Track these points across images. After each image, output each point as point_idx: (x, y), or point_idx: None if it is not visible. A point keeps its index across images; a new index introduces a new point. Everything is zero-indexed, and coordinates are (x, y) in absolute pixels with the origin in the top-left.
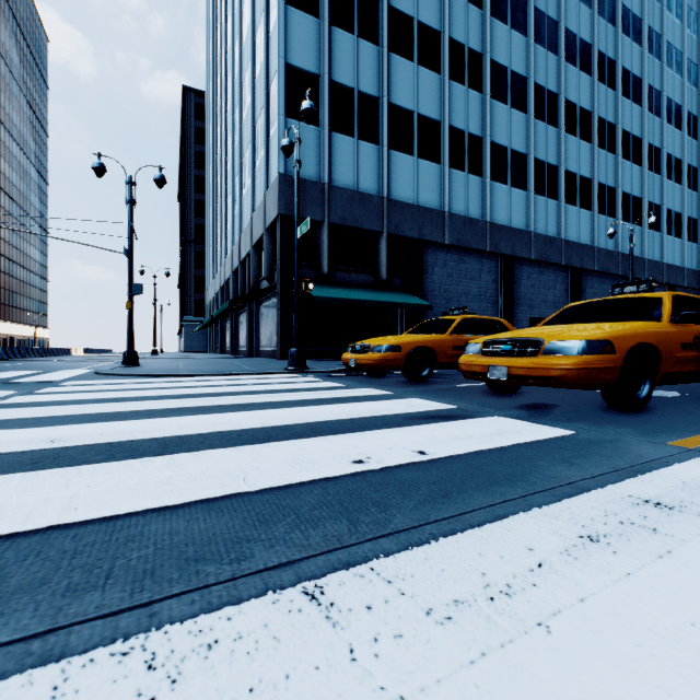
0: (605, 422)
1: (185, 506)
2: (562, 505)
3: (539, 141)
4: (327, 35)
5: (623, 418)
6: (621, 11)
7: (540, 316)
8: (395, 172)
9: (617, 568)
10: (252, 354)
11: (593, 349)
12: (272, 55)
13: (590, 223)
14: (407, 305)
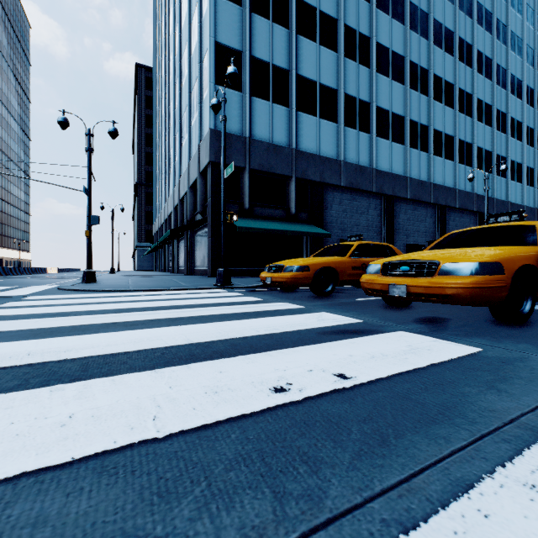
0: (501, 337)
1: (73, 465)
2: (528, 462)
3: (414, 106)
4: (248, 20)
5: (515, 332)
6: (476, 6)
7: (414, 243)
8: (302, 129)
9: None
10: (189, 273)
11: (486, 270)
12: (205, 35)
13: (452, 171)
14: (311, 234)
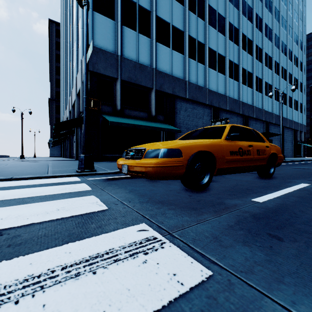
0: None
1: None
2: None
3: (230, 51)
4: None
5: None
6: None
7: None
8: (159, 55)
9: None
10: (77, 158)
11: None
12: None
13: (251, 94)
14: (167, 129)
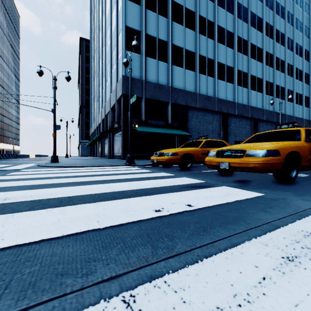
0: (277, 189)
1: (63, 237)
2: (267, 237)
3: (239, 62)
4: (144, 13)
5: (285, 187)
6: (275, 4)
7: (240, 140)
8: (175, 75)
9: (310, 280)
10: (110, 157)
11: (270, 154)
12: (119, 22)
13: (261, 98)
14: (180, 135)
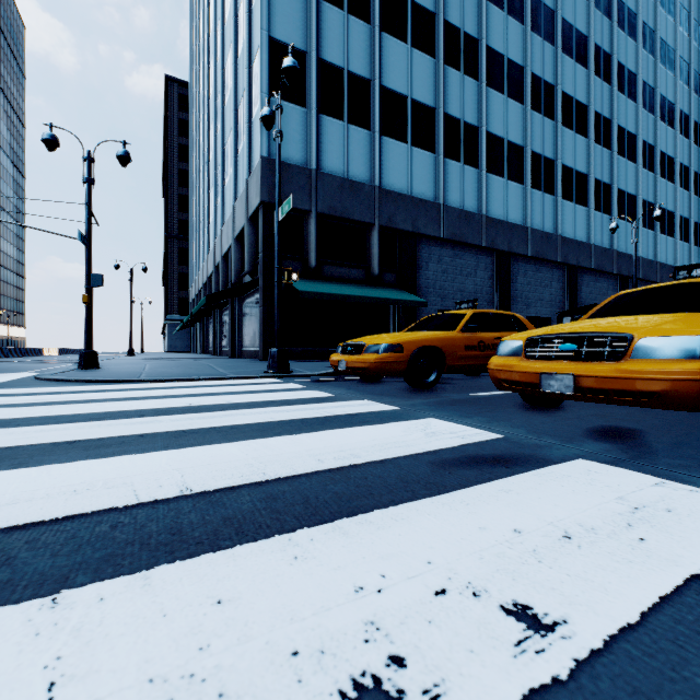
0: None
1: None
2: None
3: (536, 133)
4: (315, 9)
5: None
6: (616, 4)
7: (537, 315)
8: (387, 160)
9: None
10: (234, 355)
11: None
12: (255, 29)
13: (586, 220)
14: (401, 302)
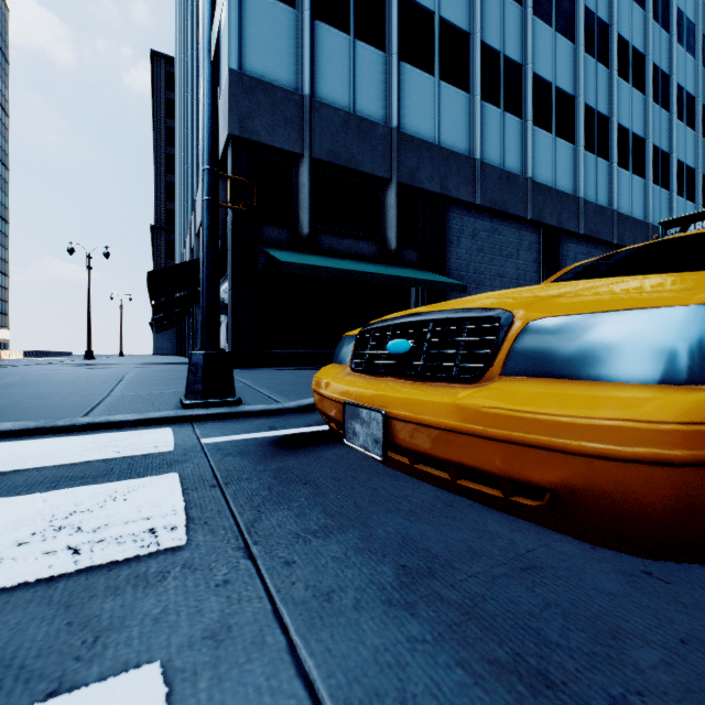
0: None
1: None
2: None
3: (588, 82)
4: None
5: None
6: None
7: None
8: (408, 95)
9: None
10: None
11: None
12: None
13: (643, 194)
14: (431, 284)
